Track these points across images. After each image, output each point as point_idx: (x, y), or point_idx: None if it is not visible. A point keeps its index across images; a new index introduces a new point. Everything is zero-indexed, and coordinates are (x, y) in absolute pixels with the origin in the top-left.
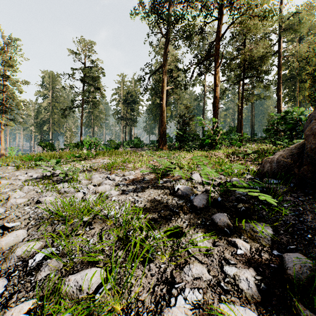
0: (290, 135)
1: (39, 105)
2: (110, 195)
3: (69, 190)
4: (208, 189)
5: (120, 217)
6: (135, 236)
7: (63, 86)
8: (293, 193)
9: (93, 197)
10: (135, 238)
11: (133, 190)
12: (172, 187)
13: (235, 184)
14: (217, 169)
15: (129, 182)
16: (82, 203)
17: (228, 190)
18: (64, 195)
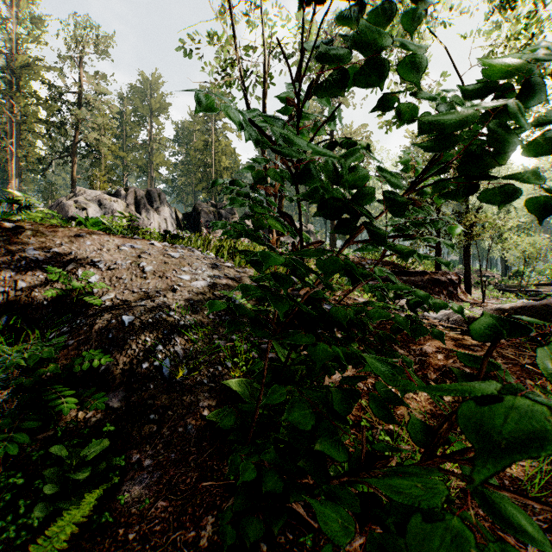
0: None
1: None
2: None
3: None
4: None
5: None
6: None
7: None
8: None
9: None
10: None
11: None
12: None
13: None
14: None
15: None
16: None
17: None
18: None
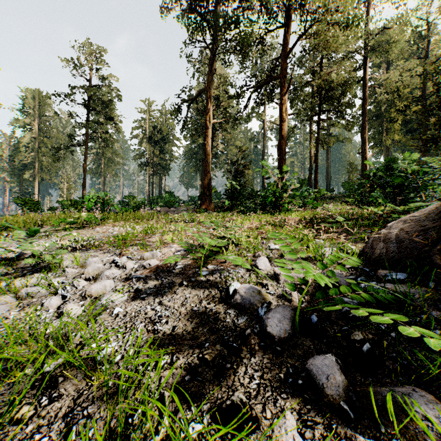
0: (392, 193)
1: (17, 140)
2: (111, 303)
3: (36, 291)
4: (288, 293)
5: (122, 361)
6: (145, 432)
7: (56, 113)
8: (439, 303)
9: (77, 308)
10: (143, 440)
11: (154, 290)
12: (224, 285)
13: (345, 291)
14: (297, 250)
15: (149, 272)
16: (54, 321)
17: (327, 299)
18: (26, 301)
